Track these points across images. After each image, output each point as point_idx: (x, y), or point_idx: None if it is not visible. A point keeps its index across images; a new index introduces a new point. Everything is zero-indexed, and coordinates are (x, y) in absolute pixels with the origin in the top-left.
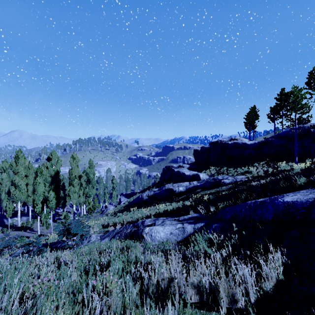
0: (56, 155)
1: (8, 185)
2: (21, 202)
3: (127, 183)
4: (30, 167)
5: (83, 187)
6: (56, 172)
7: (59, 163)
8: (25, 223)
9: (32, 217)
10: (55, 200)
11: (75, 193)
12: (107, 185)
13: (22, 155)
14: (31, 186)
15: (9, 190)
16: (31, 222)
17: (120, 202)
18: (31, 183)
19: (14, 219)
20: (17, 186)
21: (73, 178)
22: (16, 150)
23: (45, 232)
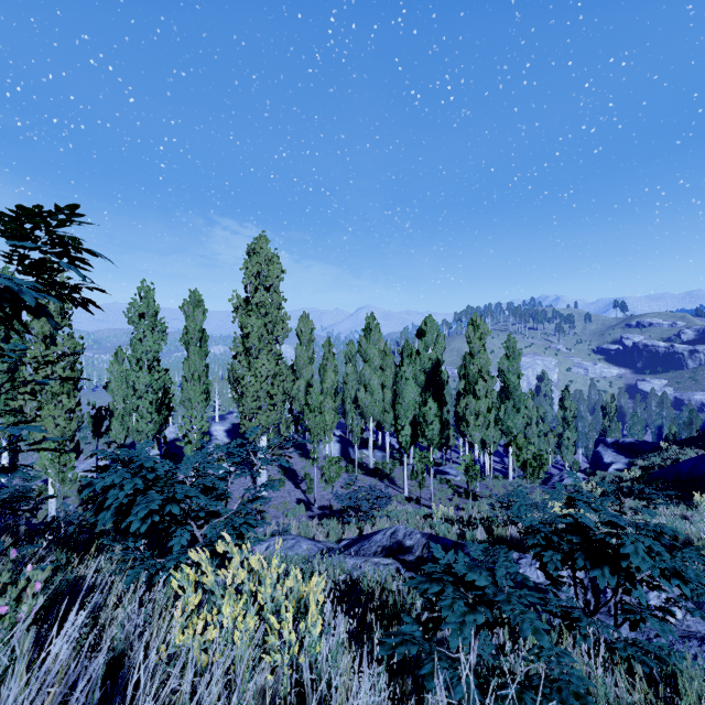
0: (434, 324)
1: (354, 387)
2: (374, 420)
3: (604, 415)
4: (388, 352)
5: (494, 405)
6: (435, 363)
7: (440, 342)
8: (380, 463)
9: (389, 456)
10: (439, 422)
11: (477, 414)
12: (542, 413)
13: (376, 325)
14: (389, 391)
15: (355, 396)
16: (389, 465)
17: (600, 462)
18: (389, 384)
19: (362, 452)
20: (368, 387)
21: (474, 378)
22: (367, 316)
23: (420, 494)
